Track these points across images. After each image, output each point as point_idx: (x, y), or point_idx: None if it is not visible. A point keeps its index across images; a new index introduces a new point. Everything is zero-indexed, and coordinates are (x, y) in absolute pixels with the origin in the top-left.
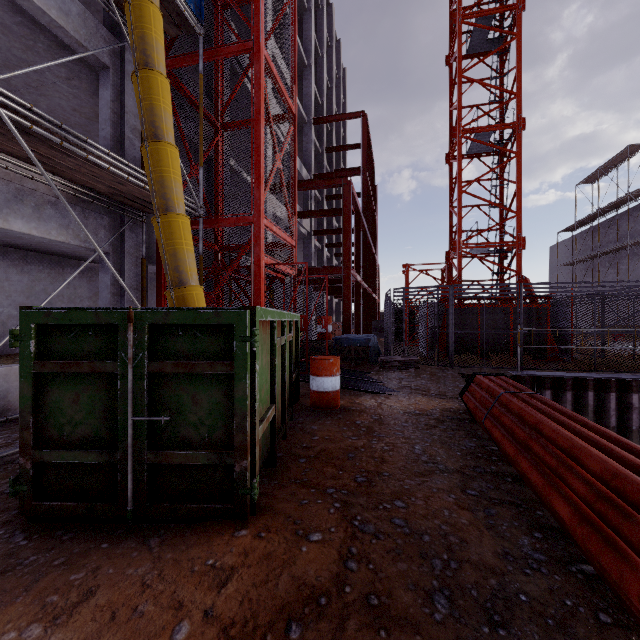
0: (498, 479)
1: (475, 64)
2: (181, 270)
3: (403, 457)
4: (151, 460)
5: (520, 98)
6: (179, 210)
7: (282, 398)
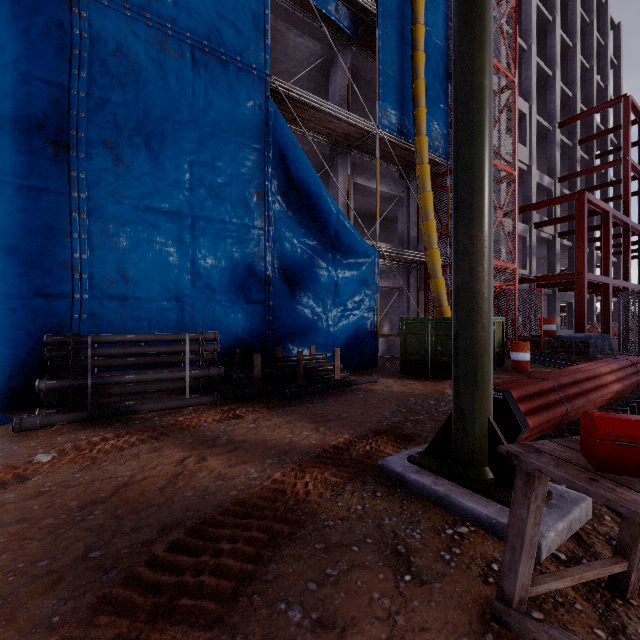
0: None
1: None
2: (440, 300)
3: None
4: (435, 360)
5: None
6: (439, 275)
7: None
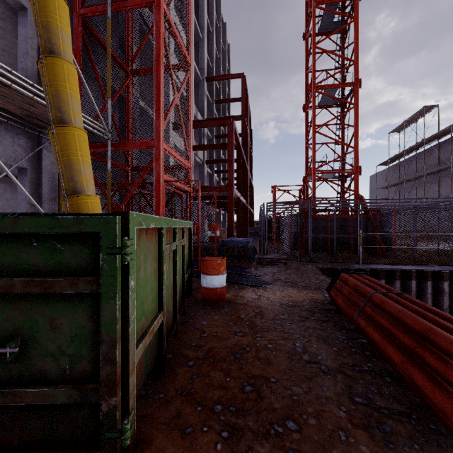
0: (378, 379)
1: (325, 38)
2: (76, 180)
3: (286, 356)
4: None
5: (357, 64)
6: (75, 123)
7: (173, 299)
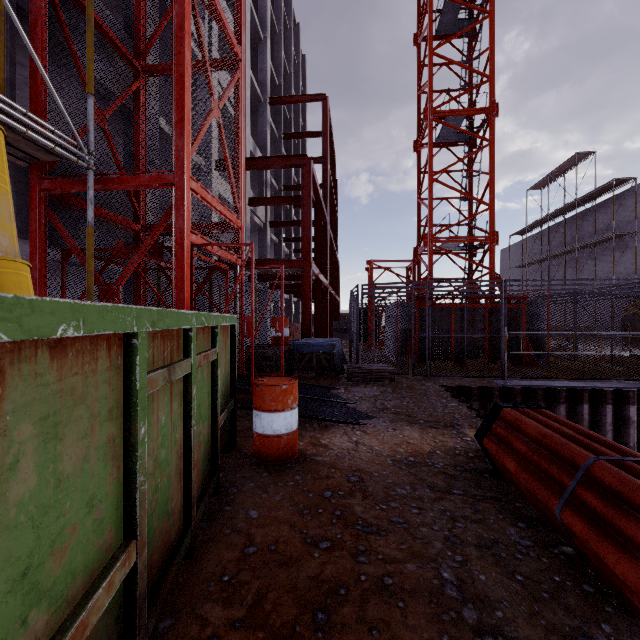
0: None
1: (447, 41)
2: None
3: (428, 615)
4: None
5: (493, 81)
6: None
7: (185, 479)
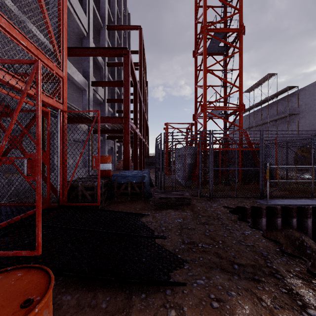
0: None
1: None
2: None
3: None
4: None
5: (242, 13)
6: None
7: None
